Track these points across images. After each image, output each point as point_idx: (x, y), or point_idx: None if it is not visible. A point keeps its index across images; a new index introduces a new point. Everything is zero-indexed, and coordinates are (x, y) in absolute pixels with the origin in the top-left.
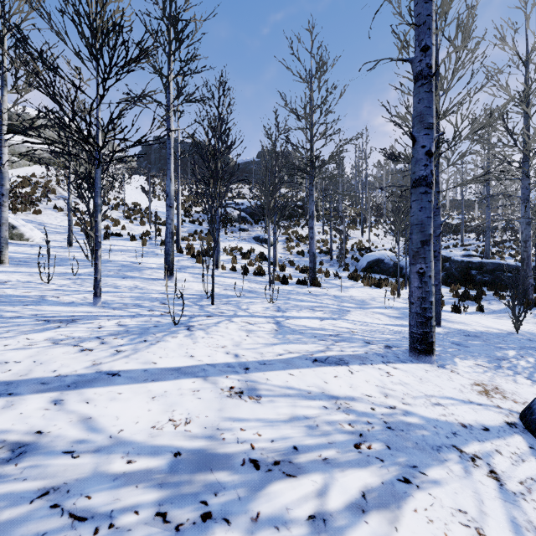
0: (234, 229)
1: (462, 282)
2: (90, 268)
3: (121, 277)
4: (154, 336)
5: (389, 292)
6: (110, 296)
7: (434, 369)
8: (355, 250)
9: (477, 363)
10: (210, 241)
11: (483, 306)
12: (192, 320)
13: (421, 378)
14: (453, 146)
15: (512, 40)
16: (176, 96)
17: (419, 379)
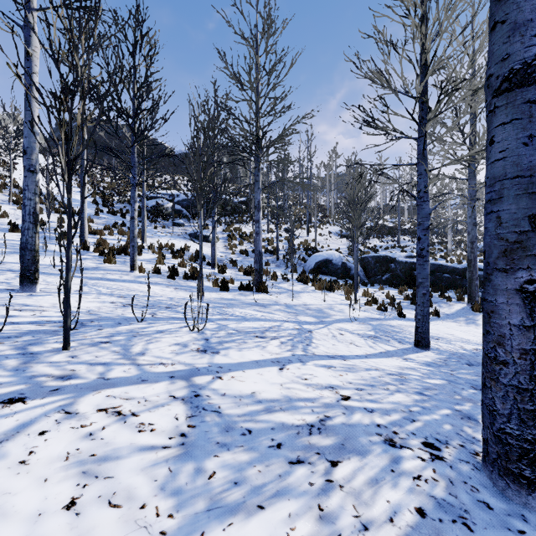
0: (167, 224)
1: (407, 283)
2: None
3: None
4: None
5: (343, 297)
6: None
7: None
8: (302, 250)
9: None
10: None
11: (439, 310)
12: None
13: None
14: (445, 110)
15: (462, 34)
16: None
17: None
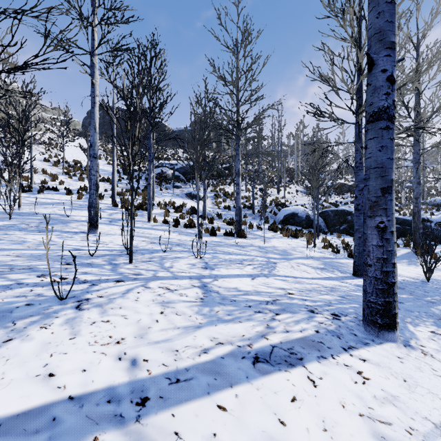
0: (169, 186)
1: None
2: (6, 221)
3: (36, 231)
4: (11, 326)
5: (305, 242)
6: (0, 256)
7: (405, 353)
8: (273, 206)
9: (430, 329)
10: (146, 196)
11: None
12: (92, 289)
13: (404, 377)
14: None
15: (407, 27)
16: (99, 42)
17: (403, 382)
